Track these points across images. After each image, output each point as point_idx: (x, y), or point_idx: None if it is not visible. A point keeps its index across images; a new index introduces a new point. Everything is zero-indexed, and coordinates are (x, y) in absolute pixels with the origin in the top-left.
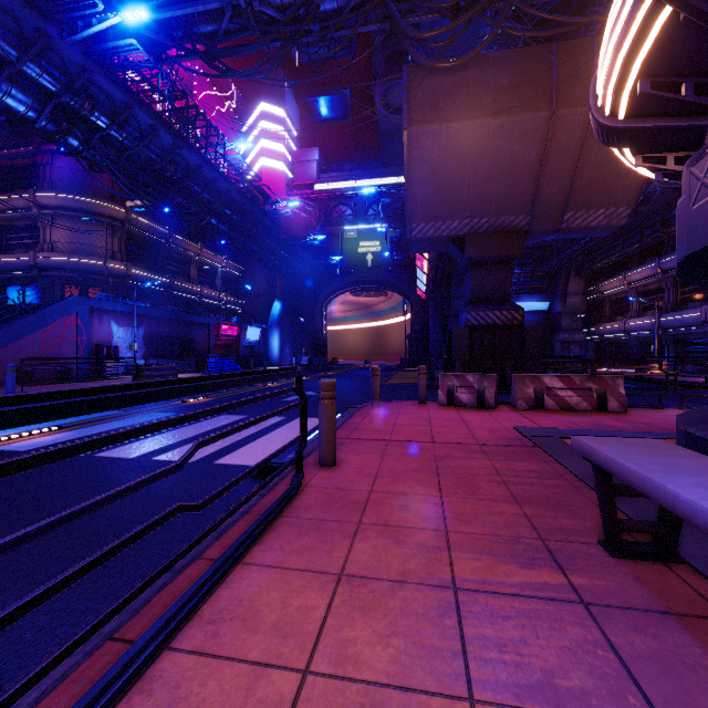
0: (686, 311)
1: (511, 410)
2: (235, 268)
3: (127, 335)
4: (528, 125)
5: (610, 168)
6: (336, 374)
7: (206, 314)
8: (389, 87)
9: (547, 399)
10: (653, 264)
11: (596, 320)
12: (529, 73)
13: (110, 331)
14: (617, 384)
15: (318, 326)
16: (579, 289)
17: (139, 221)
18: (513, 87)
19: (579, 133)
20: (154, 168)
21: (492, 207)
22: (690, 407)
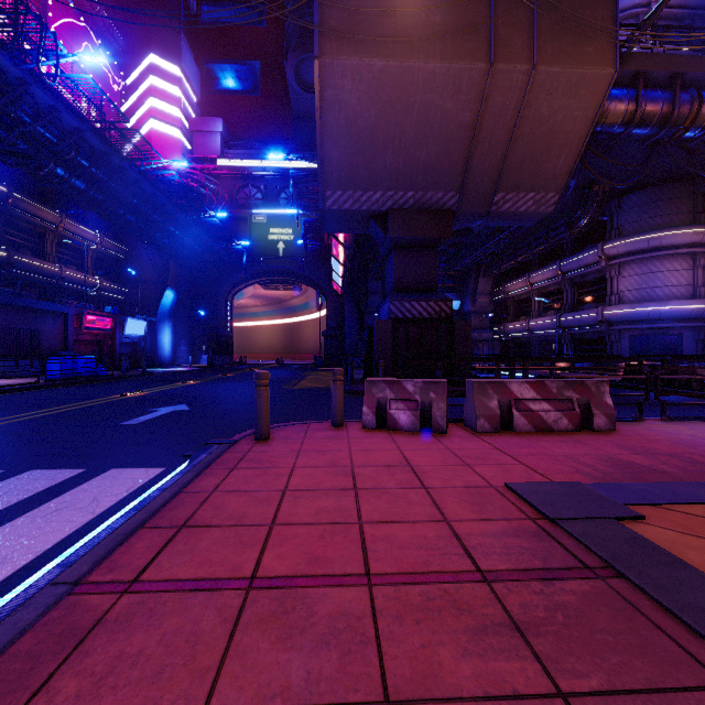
0: (584, 311)
1: (471, 435)
2: (114, 247)
3: None
4: (463, 77)
5: (543, 145)
6: (237, 376)
7: (62, 300)
8: (303, 61)
9: (516, 416)
10: (554, 267)
11: (501, 320)
12: (465, 13)
13: None
14: (603, 392)
15: (221, 321)
16: (487, 289)
17: None
18: (447, 27)
19: (516, 96)
20: None
21: (420, 178)
22: (673, 418)
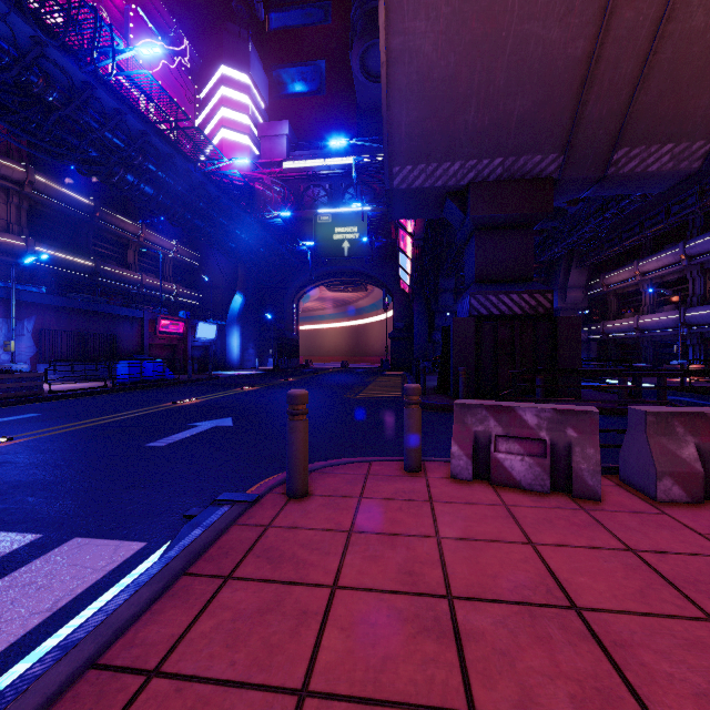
0: None
1: (652, 510)
2: (189, 255)
3: (3, 330)
4: None
5: (692, 73)
6: (299, 381)
7: (138, 306)
8: (368, 49)
9: None
10: (675, 250)
11: (598, 317)
12: None
13: None
14: None
15: (287, 324)
16: (580, 282)
17: (48, 186)
18: None
19: (654, 7)
20: (6, 75)
21: (511, 139)
22: None
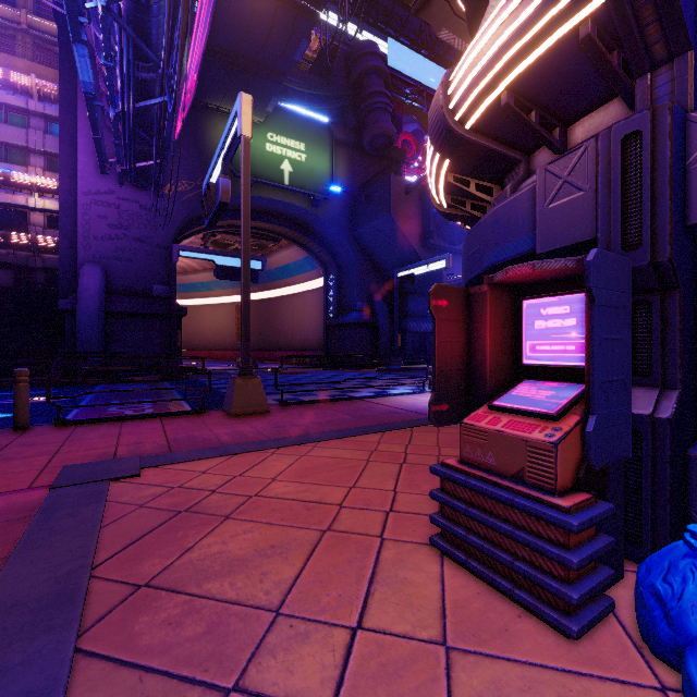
0: None
1: None
2: None
3: None
4: None
5: None
6: None
7: None
8: None
9: None
10: None
11: None
12: None
13: None
14: None
15: None
16: None
17: None
18: None
19: None
20: None
21: None
22: None
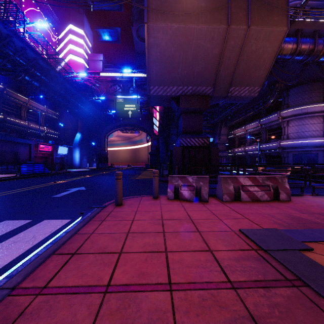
0: (271, 143)
1: (220, 203)
2: (53, 113)
3: None
4: (215, 32)
5: (253, 64)
6: (109, 173)
7: (28, 138)
8: (140, 27)
9: (242, 194)
10: (257, 122)
11: (232, 147)
12: (216, 2)
13: None
14: (284, 182)
15: (102, 147)
16: (225, 132)
17: None
18: (208, 8)
19: (240, 41)
20: None
21: (194, 80)
22: (318, 194)
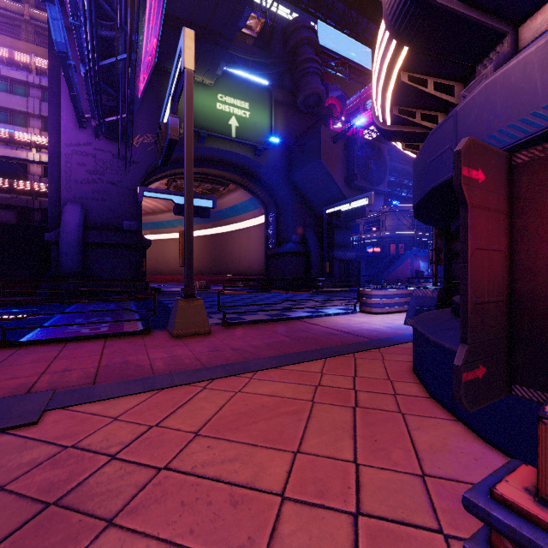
0: None
1: None
2: None
3: (424, 265)
4: None
5: None
6: None
7: None
8: None
9: None
10: None
11: None
12: None
13: (419, 264)
14: None
15: None
16: None
17: None
18: None
19: None
20: None
21: None
22: None
